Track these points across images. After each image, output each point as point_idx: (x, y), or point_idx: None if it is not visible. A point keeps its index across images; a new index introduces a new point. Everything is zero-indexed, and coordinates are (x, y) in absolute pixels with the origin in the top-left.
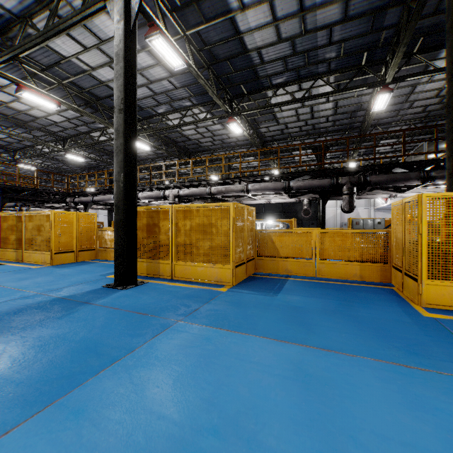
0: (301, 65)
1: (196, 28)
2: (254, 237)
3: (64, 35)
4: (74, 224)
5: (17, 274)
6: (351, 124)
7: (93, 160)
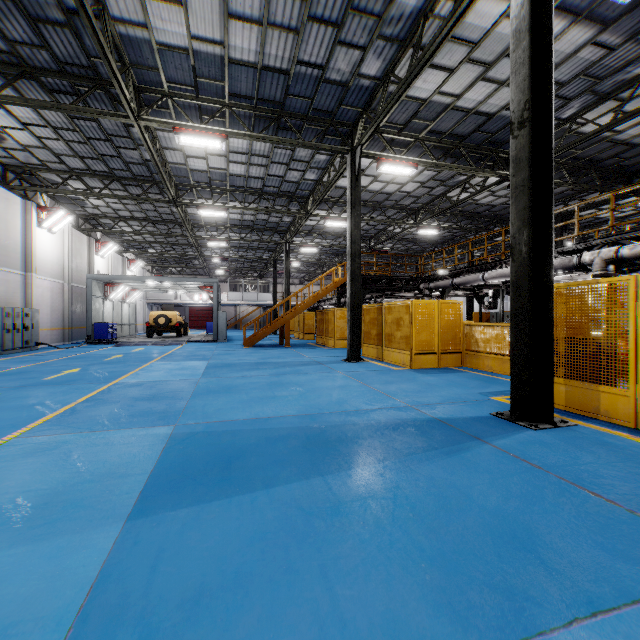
0: None
1: None
2: None
3: (425, 69)
4: (435, 316)
5: (380, 375)
6: None
7: (447, 231)
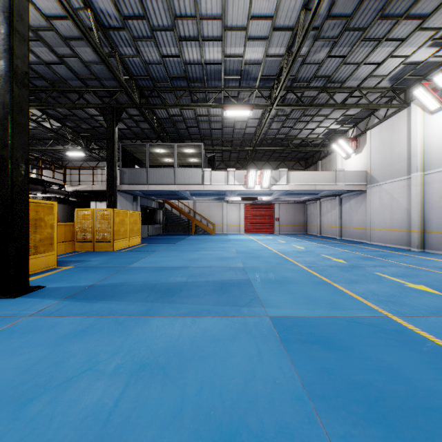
0: None
1: None
2: None
3: None
4: None
5: None
6: None
7: None
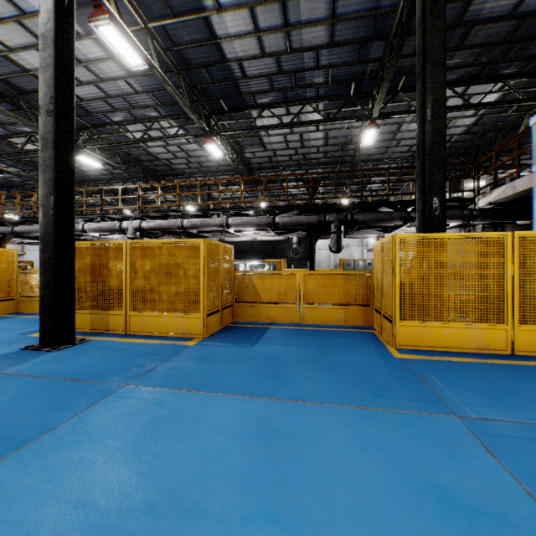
0: (288, 86)
1: (161, 22)
2: (232, 280)
3: None
4: None
5: None
6: (342, 158)
7: (16, 175)
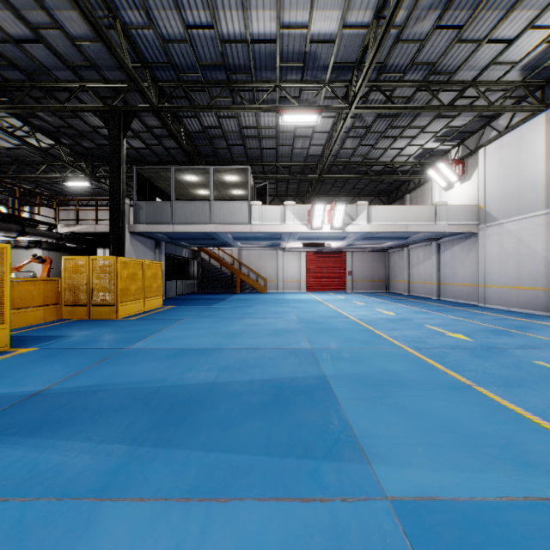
0: None
1: None
2: None
3: None
4: None
5: None
6: None
7: None
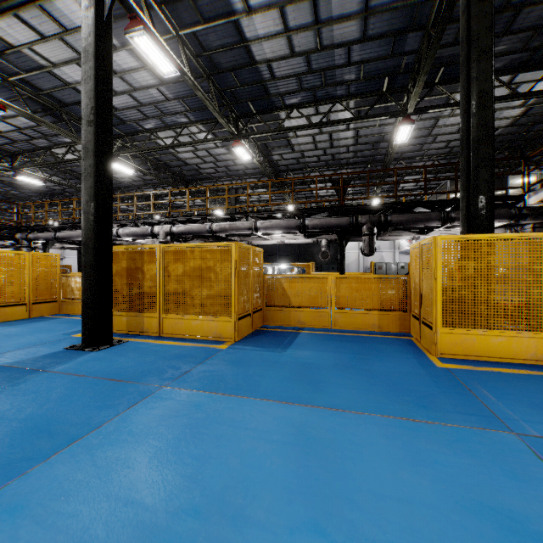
0: (317, 85)
1: (192, 28)
2: (262, 284)
3: (11, 16)
4: (27, 267)
5: None
6: (374, 157)
7: (56, 184)
